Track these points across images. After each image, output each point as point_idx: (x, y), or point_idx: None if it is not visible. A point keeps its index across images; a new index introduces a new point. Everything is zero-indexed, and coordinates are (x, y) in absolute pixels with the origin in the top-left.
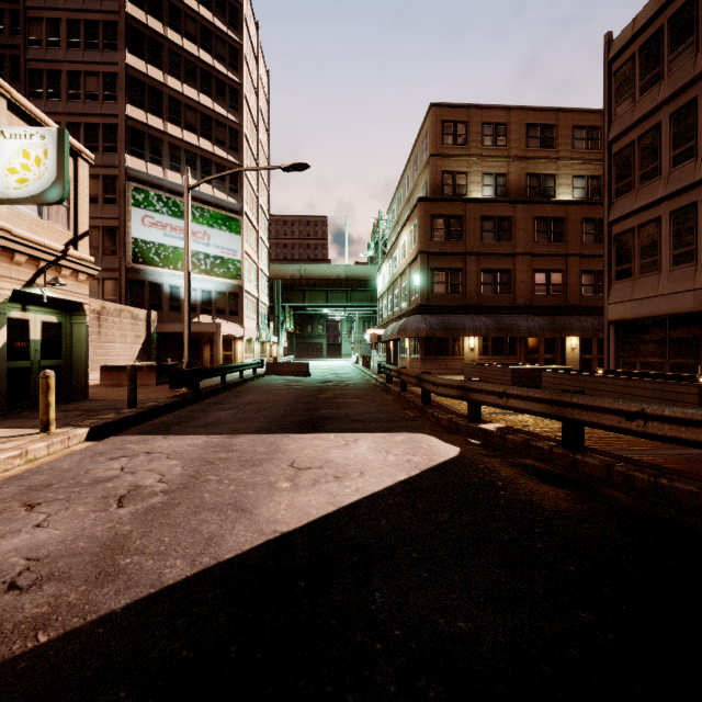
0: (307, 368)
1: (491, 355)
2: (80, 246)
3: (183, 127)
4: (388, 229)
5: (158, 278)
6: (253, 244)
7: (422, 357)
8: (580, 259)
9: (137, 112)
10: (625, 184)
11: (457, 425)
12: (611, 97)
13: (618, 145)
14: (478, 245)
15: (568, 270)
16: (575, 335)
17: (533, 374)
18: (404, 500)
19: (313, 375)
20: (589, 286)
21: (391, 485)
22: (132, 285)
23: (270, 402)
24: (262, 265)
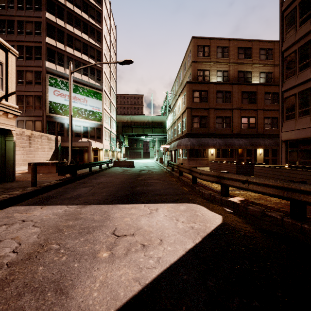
0: (133, 163)
1: (221, 157)
2: (9, 99)
3: (74, 49)
4: (171, 99)
5: (62, 120)
6: (108, 105)
7: (188, 158)
8: (263, 111)
9: (51, 40)
10: (291, 72)
11: (215, 197)
12: (283, 29)
13: (287, 53)
14: (215, 104)
15: (258, 116)
16: (261, 147)
17: (247, 167)
18: (196, 275)
19: (135, 167)
20: (268, 124)
21: (183, 254)
22: (48, 124)
23: (111, 182)
24: (113, 116)
